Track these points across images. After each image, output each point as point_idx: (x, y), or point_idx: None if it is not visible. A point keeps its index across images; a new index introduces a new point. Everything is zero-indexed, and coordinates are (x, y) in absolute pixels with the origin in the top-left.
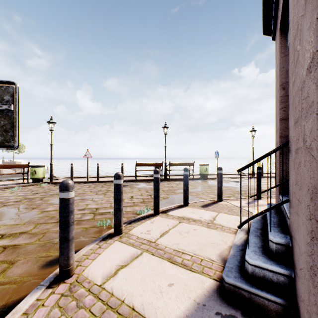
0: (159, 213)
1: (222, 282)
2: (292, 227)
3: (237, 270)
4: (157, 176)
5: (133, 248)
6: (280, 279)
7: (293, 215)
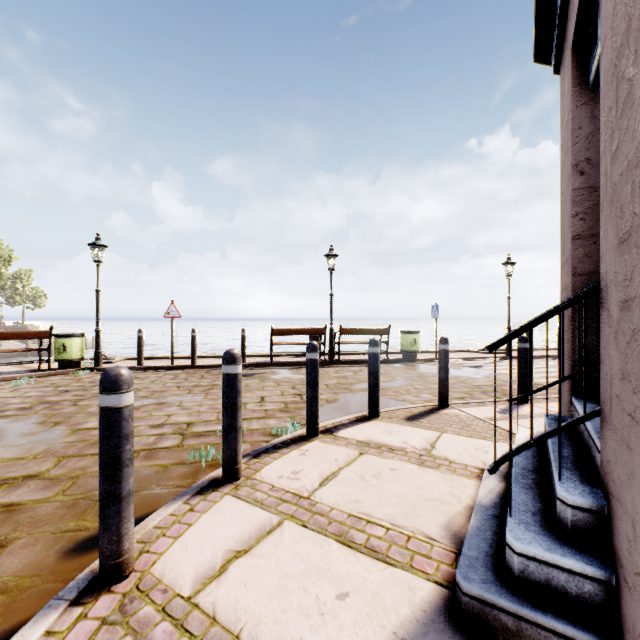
0: (318, 434)
1: (454, 589)
2: (611, 474)
3: (488, 563)
4: (314, 356)
5: (263, 512)
6: (586, 588)
7: (614, 448)
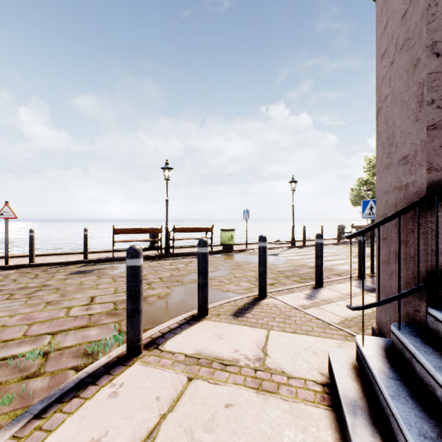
0: (140, 351)
1: None
2: None
3: None
4: (135, 262)
5: None
6: None
7: None
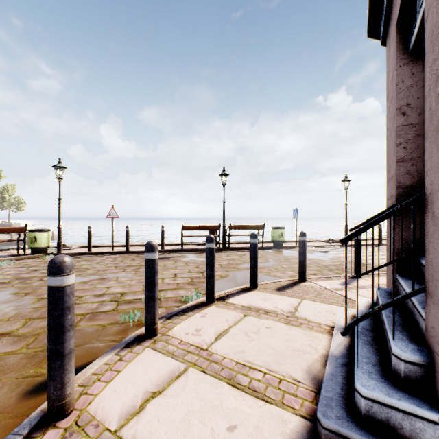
0: (214, 301)
1: (315, 421)
2: (435, 337)
3: (340, 403)
4: (211, 245)
5: (173, 361)
6: (417, 425)
7: (438, 318)
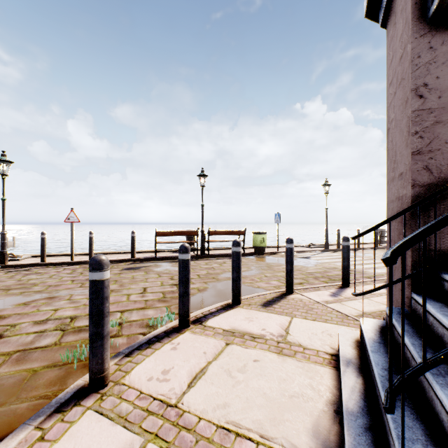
0: (189, 325)
1: None
2: None
3: None
4: (185, 257)
5: (125, 432)
6: None
7: None
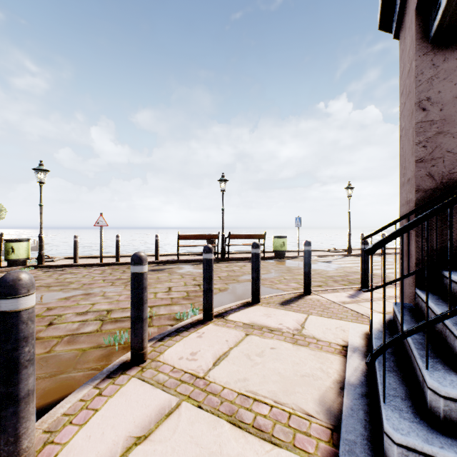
0: (212, 318)
1: None
2: None
3: (366, 448)
4: (209, 256)
5: (164, 393)
6: None
7: None
